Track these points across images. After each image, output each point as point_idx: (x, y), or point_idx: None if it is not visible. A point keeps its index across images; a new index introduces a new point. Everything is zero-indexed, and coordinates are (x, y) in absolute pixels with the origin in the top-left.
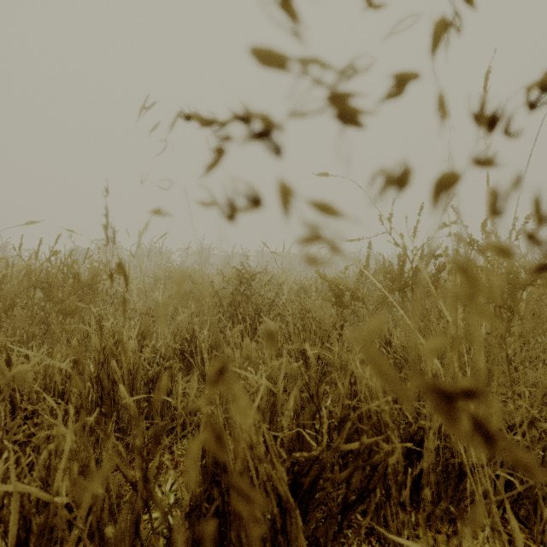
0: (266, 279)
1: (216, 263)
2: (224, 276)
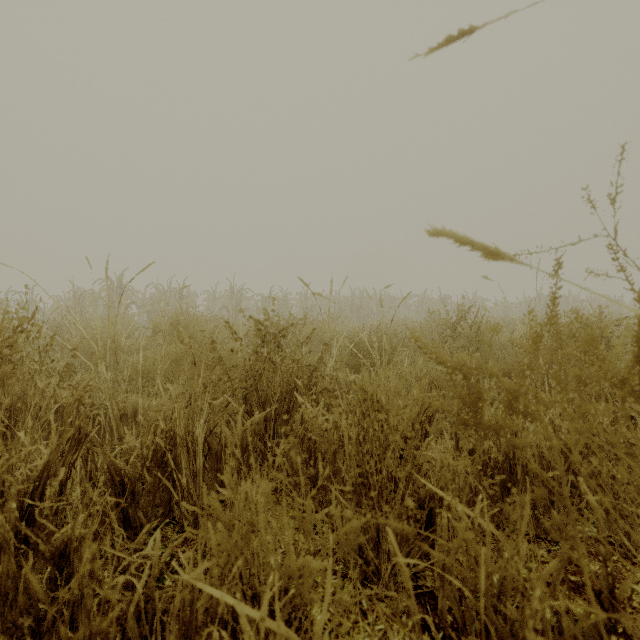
0: (308, 330)
1: (250, 308)
2: (233, 332)
